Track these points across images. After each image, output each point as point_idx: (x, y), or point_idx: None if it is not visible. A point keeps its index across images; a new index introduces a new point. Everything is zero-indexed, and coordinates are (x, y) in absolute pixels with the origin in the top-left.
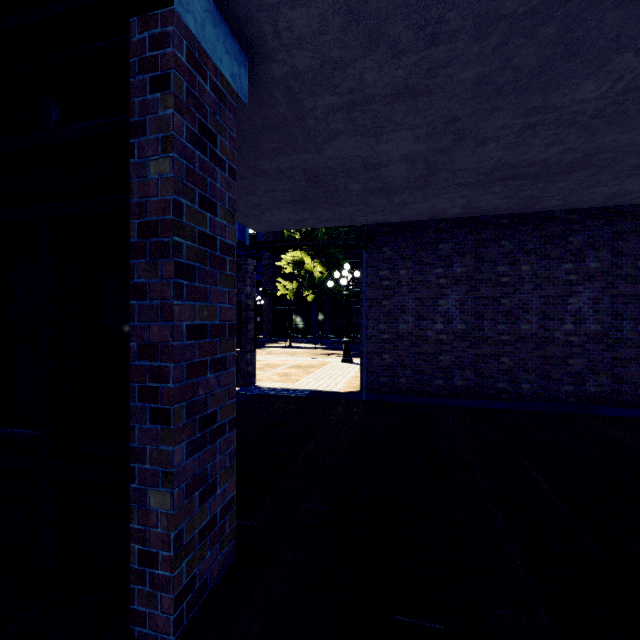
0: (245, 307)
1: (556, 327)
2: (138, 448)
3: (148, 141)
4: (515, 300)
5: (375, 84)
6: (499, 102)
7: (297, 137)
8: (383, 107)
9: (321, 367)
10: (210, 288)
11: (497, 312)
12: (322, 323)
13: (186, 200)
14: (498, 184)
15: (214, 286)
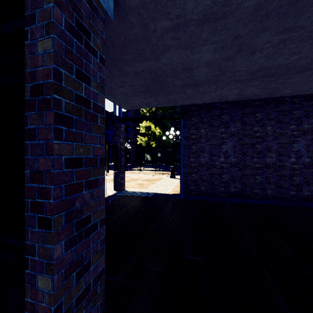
0: (120, 149)
1: (286, 160)
2: (30, 245)
3: (37, 27)
4: (263, 145)
5: (192, 11)
6: (267, 24)
7: (145, 50)
8: (196, 28)
9: (159, 180)
10: (85, 133)
11: (253, 152)
12: (160, 158)
13: (65, 70)
14: (258, 80)
15: (88, 132)
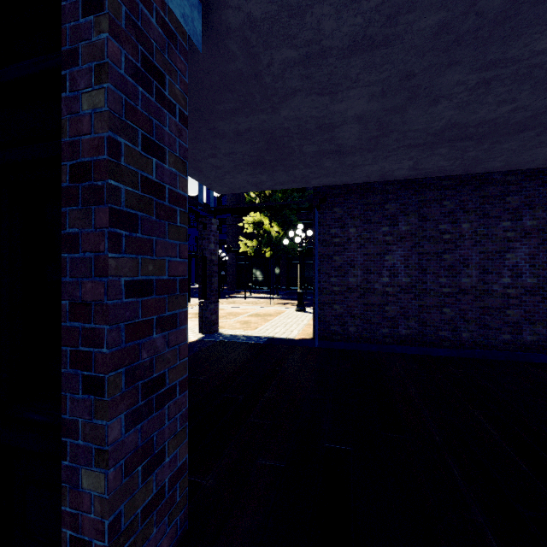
0: (209, 262)
1: (494, 280)
2: (70, 421)
3: (80, 71)
4: (456, 255)
5: (333, 34)
6: (457, 54)
7: (254, 96)
8: (340, 61)
9: (278, 315)
10: (156, 240)
11: (439, 266)
12: (278, 276)
13: (125, 140)
14: (445, 145)
15: (161, 238)
